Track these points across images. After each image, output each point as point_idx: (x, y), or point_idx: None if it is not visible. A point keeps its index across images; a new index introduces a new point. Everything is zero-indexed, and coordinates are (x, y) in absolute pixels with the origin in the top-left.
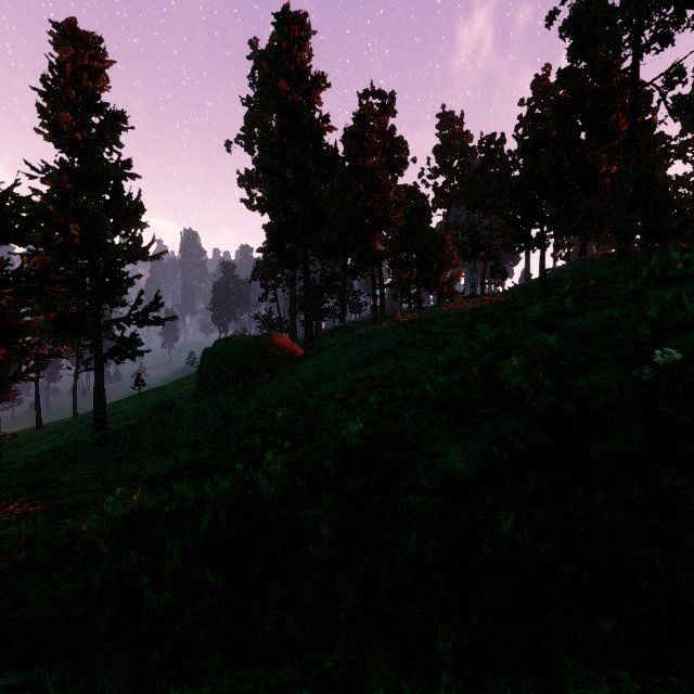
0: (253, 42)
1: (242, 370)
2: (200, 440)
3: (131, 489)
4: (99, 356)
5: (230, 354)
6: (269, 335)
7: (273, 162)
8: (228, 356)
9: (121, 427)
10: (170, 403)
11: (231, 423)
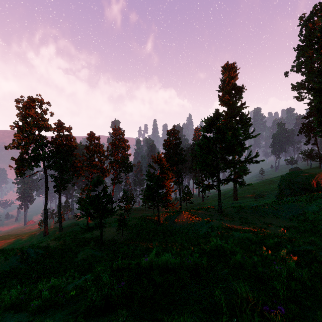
0: (301, 17)
1: (303, 188)
2: (290, 217)
3: (275, 228)
4: (235, 174)
5: (296, 181)
6: (319, 174)
7: (320, 87)
8: (295, 182)
9: (256, 205)
10: (262, 195)
11: (304, 213)
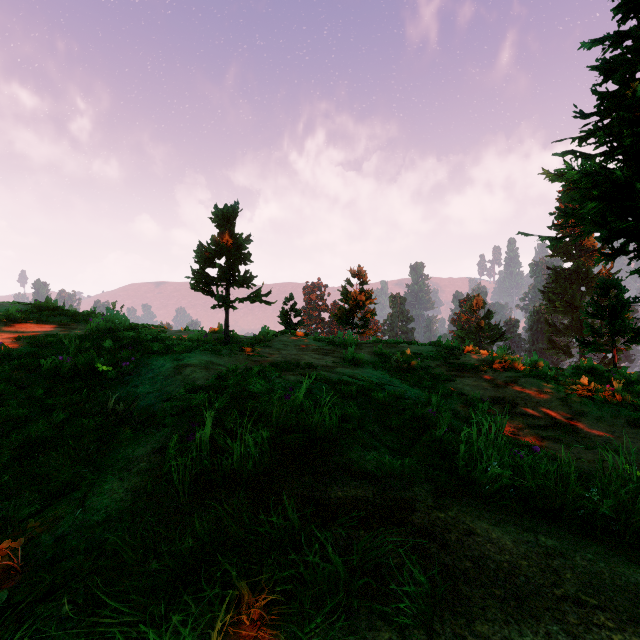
0: None
1: None
2: None
3: None
4: None
5: None
6: None
7: None
8: None
9: None
10: None
11: None
